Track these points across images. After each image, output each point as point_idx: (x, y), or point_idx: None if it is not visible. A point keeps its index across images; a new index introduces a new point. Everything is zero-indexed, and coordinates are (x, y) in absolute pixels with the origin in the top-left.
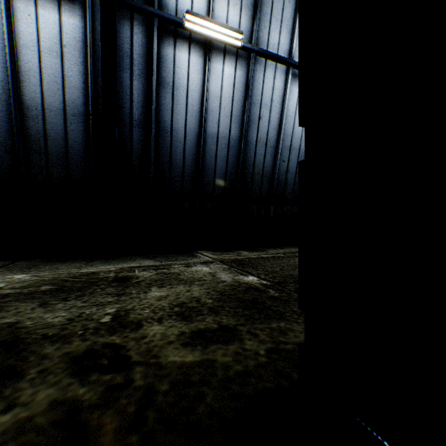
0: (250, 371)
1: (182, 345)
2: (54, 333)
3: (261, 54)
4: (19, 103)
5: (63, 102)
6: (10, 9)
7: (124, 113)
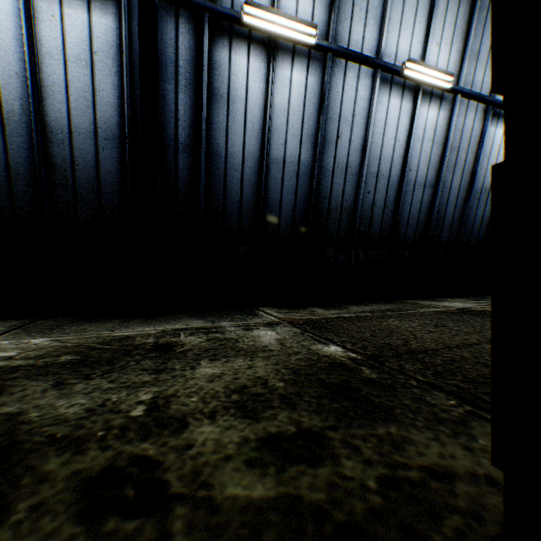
0: (359, 524)
1: (246, 465)
2: (64, 433)
3: (341, 53)
4: (42, 125)
5: (94, 122)
6: (30, 9)
7: (167, 135)
